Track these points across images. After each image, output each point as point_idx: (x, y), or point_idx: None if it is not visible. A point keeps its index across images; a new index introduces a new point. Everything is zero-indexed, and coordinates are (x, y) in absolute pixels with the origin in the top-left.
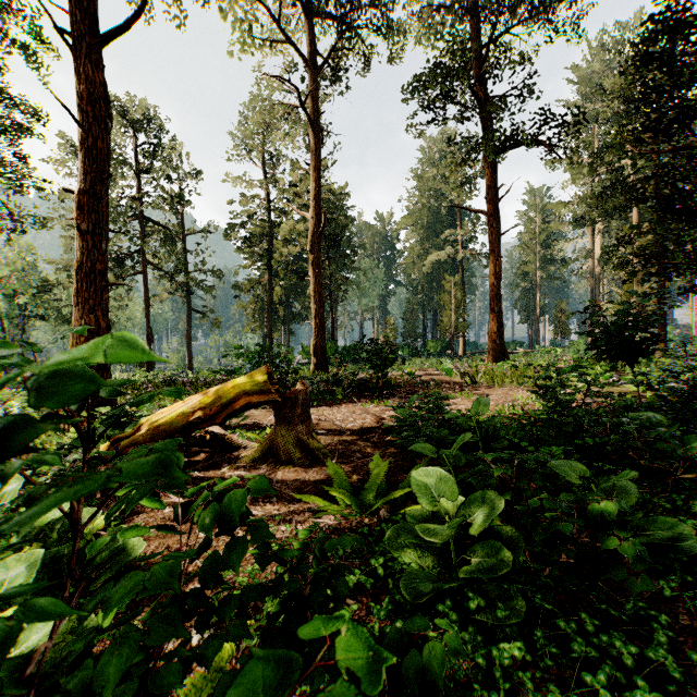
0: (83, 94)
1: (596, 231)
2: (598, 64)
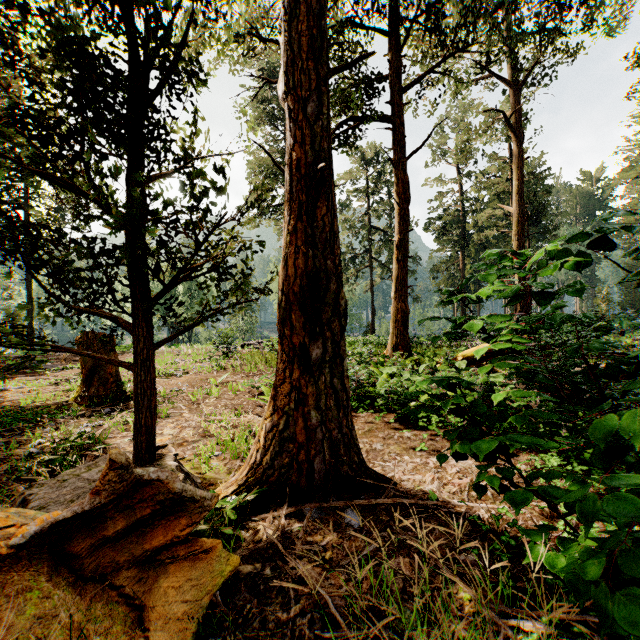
0: (398, 190)
1: None
2: None
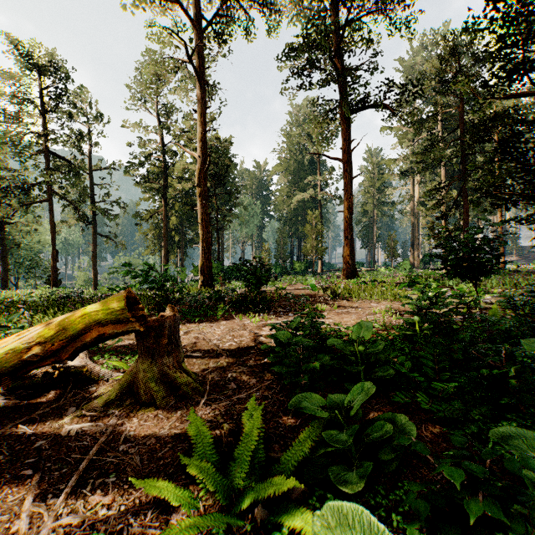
0: None
1: (415, 181)
2: (418, 58)
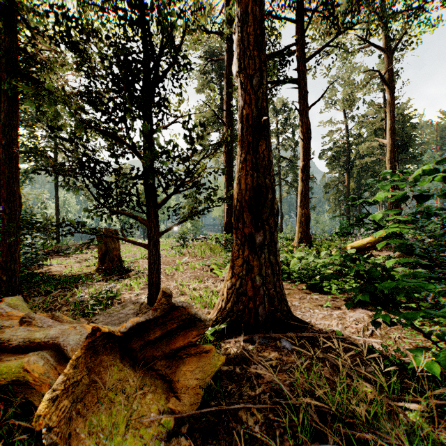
0: (302, 130)
1: None
2: None
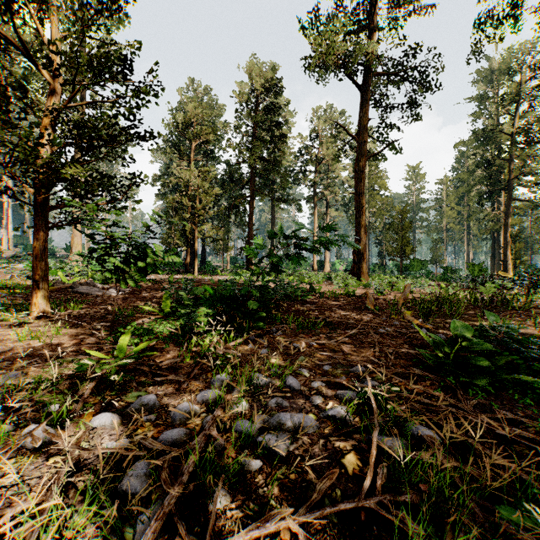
0: None
1: None
2: None
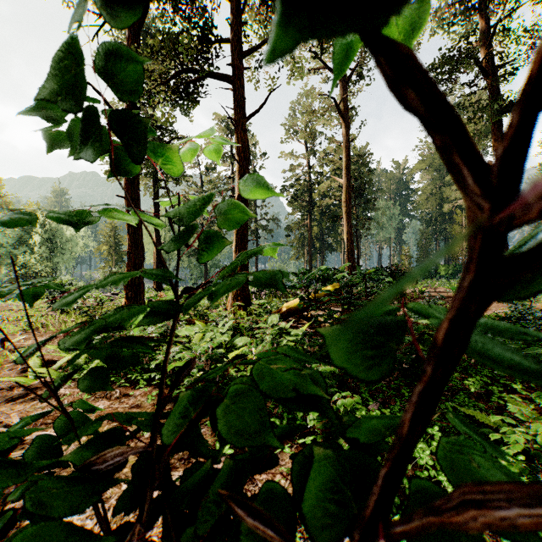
0: (239, 148)
1: None
2: None
